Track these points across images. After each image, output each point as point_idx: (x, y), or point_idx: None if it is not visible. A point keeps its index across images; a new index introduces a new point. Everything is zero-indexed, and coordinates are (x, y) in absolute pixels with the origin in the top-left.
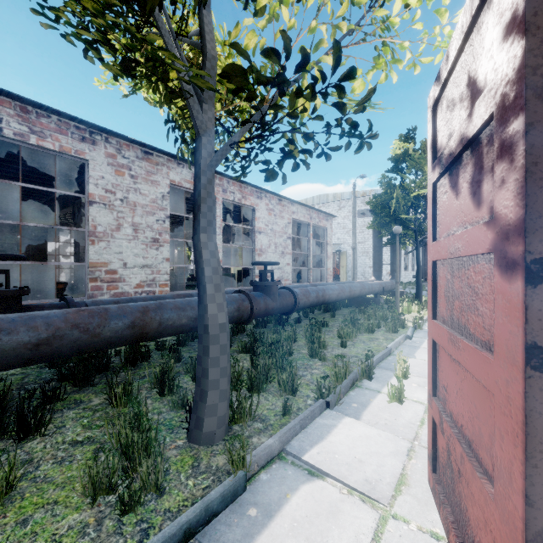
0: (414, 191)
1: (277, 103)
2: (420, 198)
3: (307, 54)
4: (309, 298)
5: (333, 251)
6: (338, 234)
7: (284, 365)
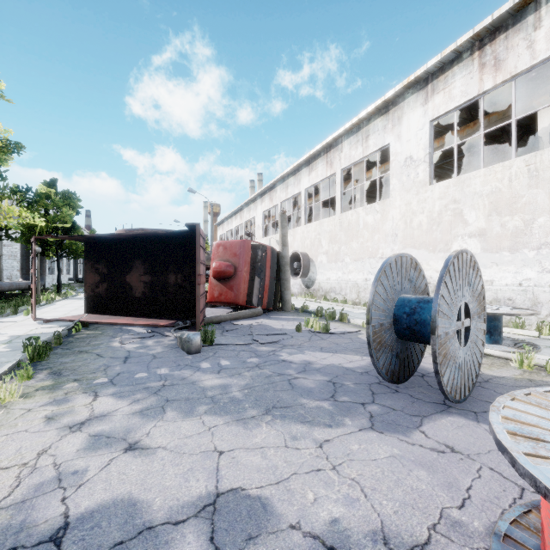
0: (55, 222)
1: None
2: (58, 228)
3: None
4: None
5: None
6: None
7: None
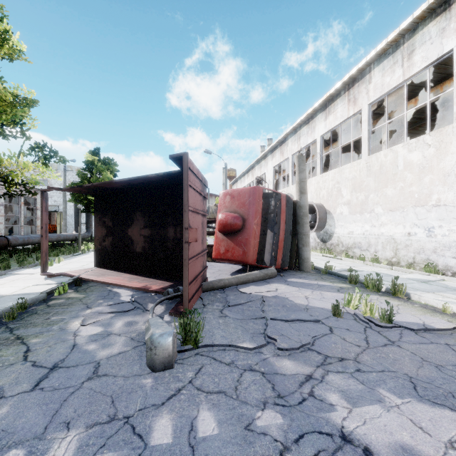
0: None
1: (4, 185)
2: None
3: (14, 179)
4: (18, 241)
5: (50, 211)
6: (55, 197)
7: (4, 262)
